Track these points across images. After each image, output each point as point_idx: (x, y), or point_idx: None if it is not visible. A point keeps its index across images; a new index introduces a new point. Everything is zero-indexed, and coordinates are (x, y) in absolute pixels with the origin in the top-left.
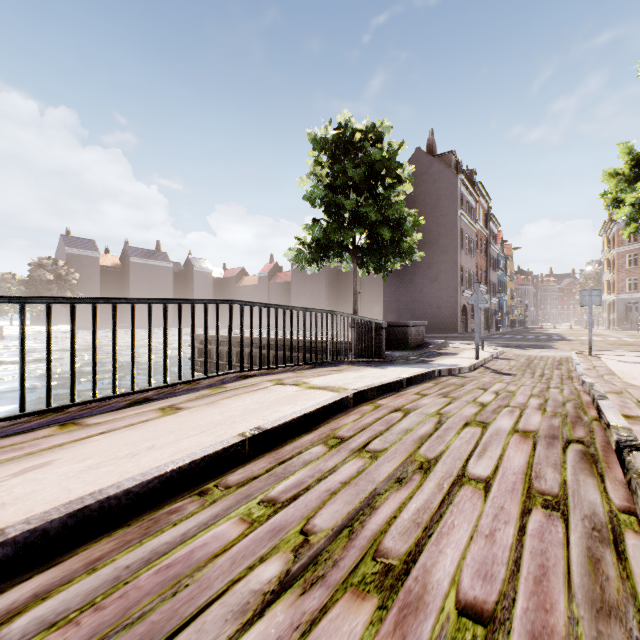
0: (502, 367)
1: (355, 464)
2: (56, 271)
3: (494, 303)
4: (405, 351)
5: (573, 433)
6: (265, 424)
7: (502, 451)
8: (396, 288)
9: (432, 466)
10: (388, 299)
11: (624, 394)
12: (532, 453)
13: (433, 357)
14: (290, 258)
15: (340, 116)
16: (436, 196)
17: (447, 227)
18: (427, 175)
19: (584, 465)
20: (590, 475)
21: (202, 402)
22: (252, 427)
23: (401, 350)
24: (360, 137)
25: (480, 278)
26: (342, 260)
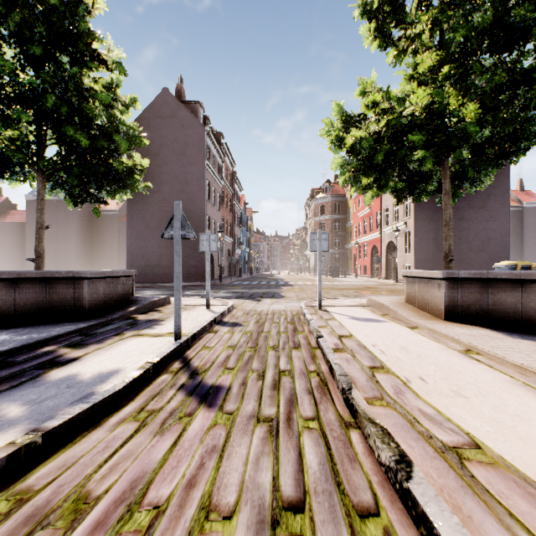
0: (215, 355)
1: None
2: None
3: (238, 254)
4: (60, 327)
5: None
6: None
7: None
8: (142, 233)
9: None
10: (133, 245)
11: None
12: None
13: (99, 341)
14: None
15: None
16: (184, 142)
17: (194, 175)
18: (175, 119)
19: None
20: None
21: None
22: None
23: (59, 324)
24: None
25: (227, 231)
26: (26, 178)
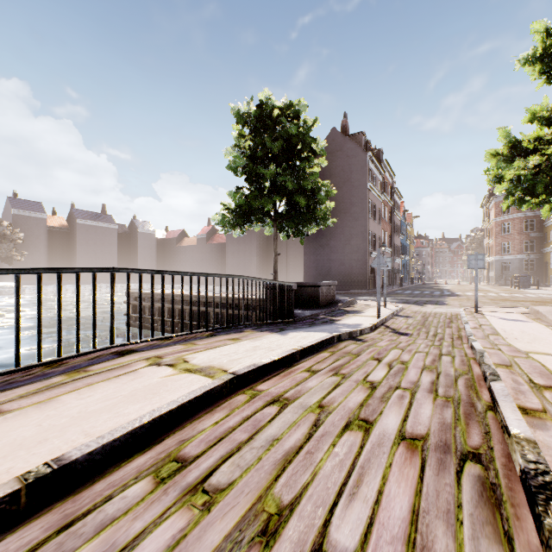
0: (400, 326)
1: (173, 526)
2: (0, 231)
3: (398, 263)
4: (316, 309)
5: (468, 438)
6: (75, 449)
7: (382, 483)
8: (315, 250)
9: (281, 525)
10: (308, 259)
11: (514, 368)
12: (419, 486)
13: (340, 316)
14: (216, 222)
15: (261, 94)
16: (349, 170)
17: (358, 197)
18: (341, 152)
19: (485, 512)
20: (495, 539)
21: (36, 399)
22: (59, 453)
23: (313, 308)
24: (278, 113)
25: (386, 242)
26: (264, 225)
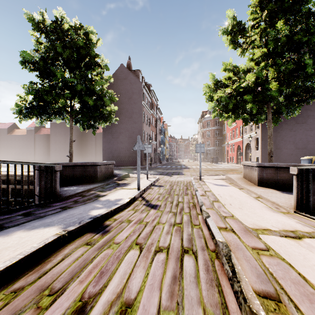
0: (154, 196)
1: None
2: None
3: (160, 150)
4: (92, 185)
5: None
6: None
7: None
8: (110, 140)
9: None
10: (105, 146)
11: (289, 307)
12: None
13: (109, 190)
14: (15, 111)
15: (56, 11)
16: (131, 92)
17: (137, 109)
18: (127, 80)
19: None
20: None
21: None
22: None
23: (90, 184)
24: (68, 27)
25: (153, 138)
26: (64, 118)
